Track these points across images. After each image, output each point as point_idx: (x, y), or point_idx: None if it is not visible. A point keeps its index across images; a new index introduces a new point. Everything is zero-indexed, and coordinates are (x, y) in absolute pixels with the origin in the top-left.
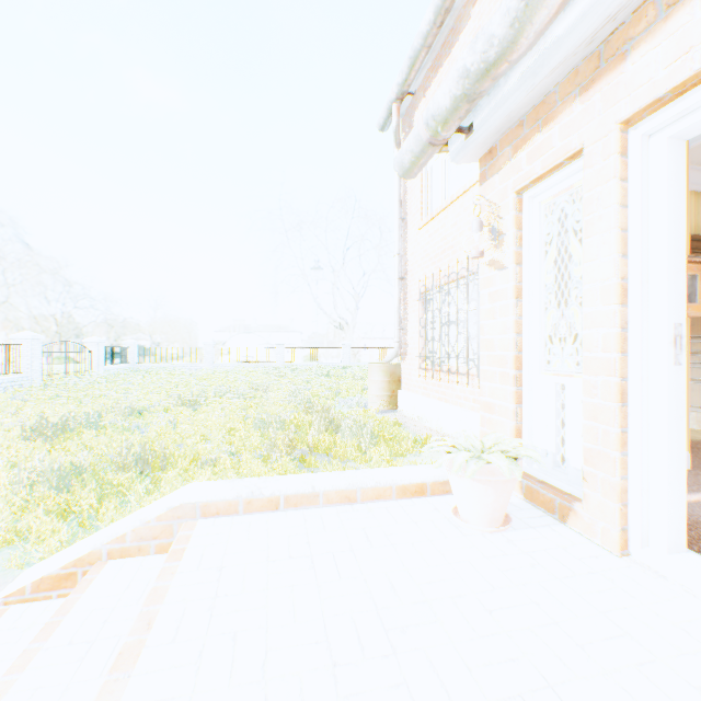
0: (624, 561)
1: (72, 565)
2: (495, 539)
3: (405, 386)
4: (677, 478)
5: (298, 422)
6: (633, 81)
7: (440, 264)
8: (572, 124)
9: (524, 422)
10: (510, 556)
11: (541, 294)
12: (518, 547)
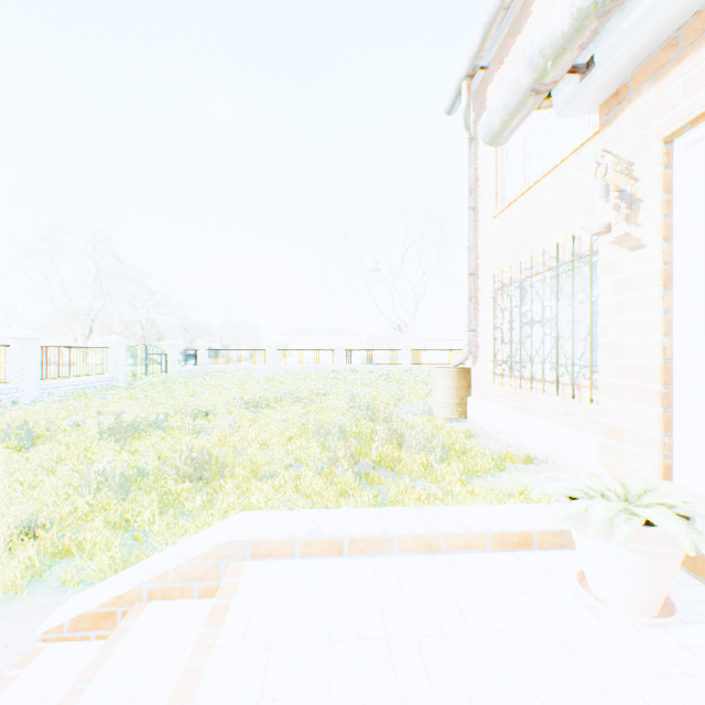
0: None
1: (111, 603)
2: (658, 639)
3: (476, 392)
4: None
5: (359, 430)
6: None
7: (520, 255)
8: None
9: (676, 457)
10: (696, 680)
11: None
12: (702, 660)
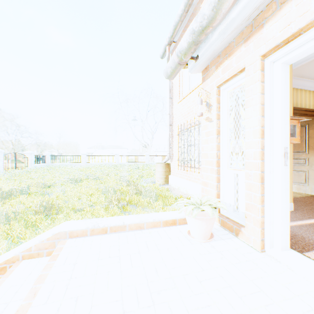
0: (262, 254)
1: (4, 263)
2: (206, 245)
3: (172, 173)
4: (285, 216)
5: (123, 190)
6: (266, 37)
7: (187, 119)
8: (240, 56)
9: (220, 191)
10: (212, 254)
11: (228, 133)
12: (216, 249)
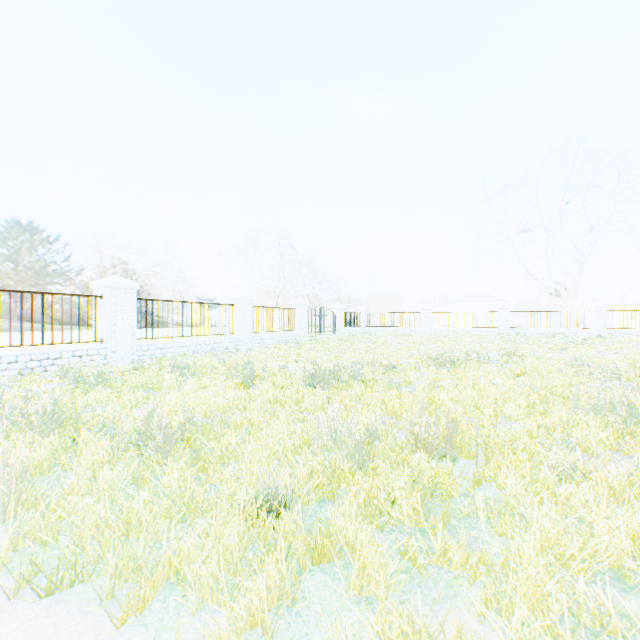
0: None
1: None
2: None
3: None
4: None
5: None
6: None
7: None
8: None
9: None
10: None
11: None
12: None
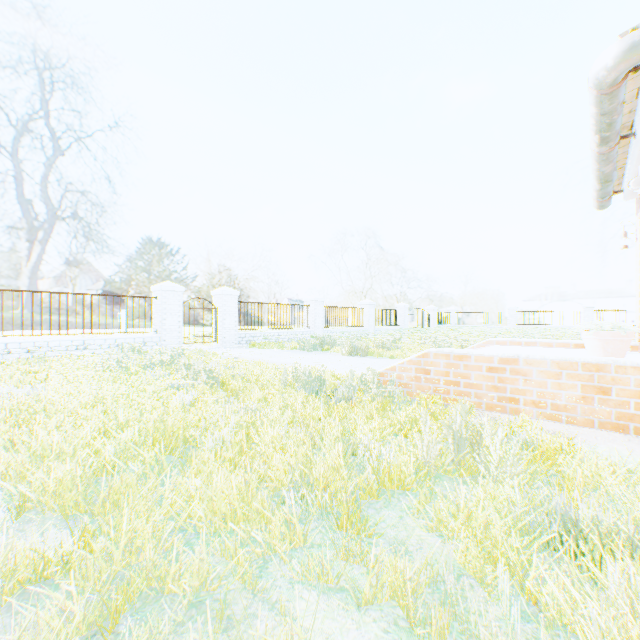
0: None
1: None
2: None
3: None
4: None
5: None
6: None
7: None
8: None
9: None
10: None
11: None
12: None
